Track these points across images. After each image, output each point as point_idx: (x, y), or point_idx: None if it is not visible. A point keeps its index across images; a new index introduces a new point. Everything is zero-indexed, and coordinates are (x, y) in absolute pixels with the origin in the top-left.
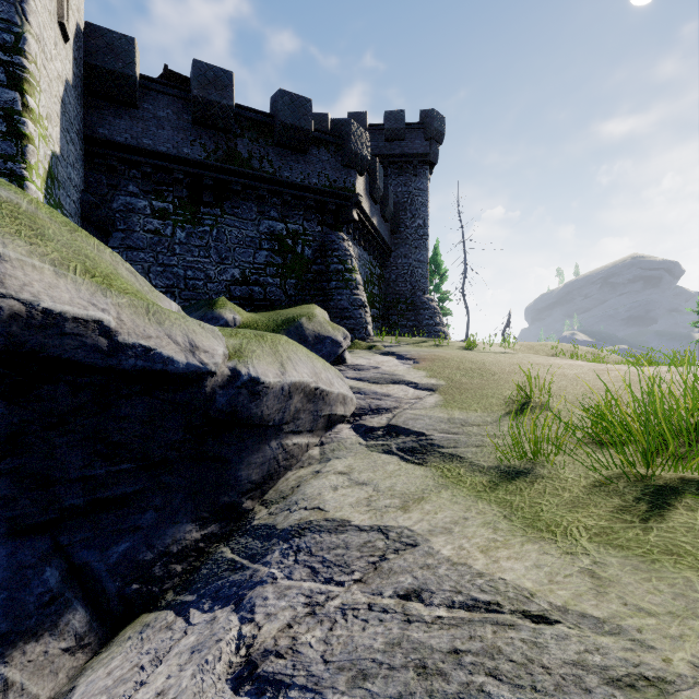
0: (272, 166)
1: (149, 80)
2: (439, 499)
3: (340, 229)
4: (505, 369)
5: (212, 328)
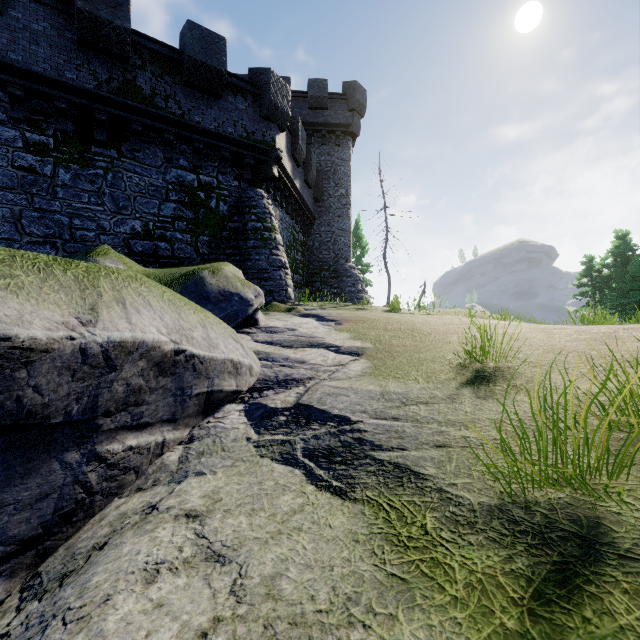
0: (180, 108)
1: None
2: None
3: (259, 186)
4: (438, 329)
5: None
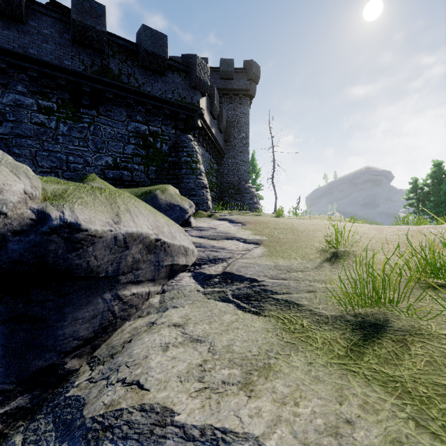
0: (137, 82)
1: (34, 3)
2: (292, 371)
3: (188, 133)
4: (309, 228)
5: (18, 164)
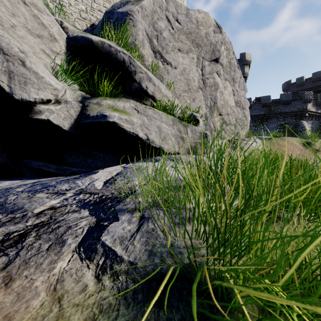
0: (280, 110)
1: (253, 102)
2: None
3: (302, 119)
4: None
5: None
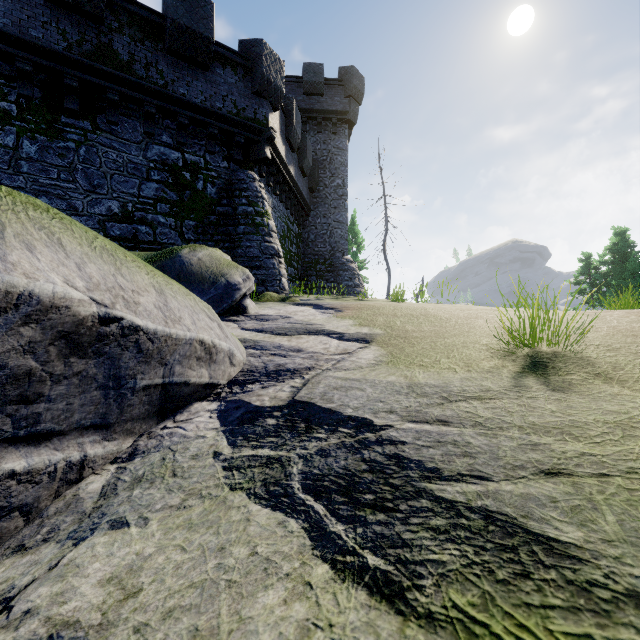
0: (163, 77)
1: None
2: None
3: (250, 169)
4: (458, 314)
5: None
